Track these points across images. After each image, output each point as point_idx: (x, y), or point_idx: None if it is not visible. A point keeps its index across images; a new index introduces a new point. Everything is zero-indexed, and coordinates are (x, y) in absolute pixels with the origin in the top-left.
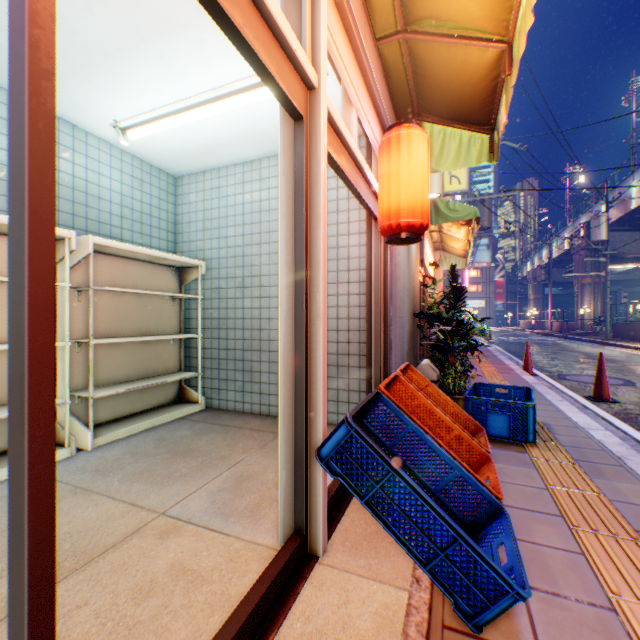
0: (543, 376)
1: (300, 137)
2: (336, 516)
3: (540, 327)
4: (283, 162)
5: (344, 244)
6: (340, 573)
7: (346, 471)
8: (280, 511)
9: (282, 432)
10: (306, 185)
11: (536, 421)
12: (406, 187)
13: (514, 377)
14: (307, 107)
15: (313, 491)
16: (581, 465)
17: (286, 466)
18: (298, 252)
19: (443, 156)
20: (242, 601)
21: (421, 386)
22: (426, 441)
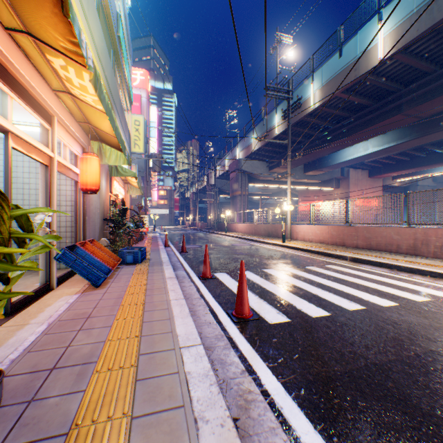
0: (173, 247)
1: (48, 171)
2: (61, 284)
3: (195, 225)
4: (41, 175)
5: (64, 189)
6: (62, 289)
7: (64, 261)
8: (40, 280)
9: (41, 256)
10: (51, 184)
11: (148, 258)
12: (91, 176)
13: (156, 247)
14: (51, 162)
15: (53, 271)
16: (150, 265)
17: (43, 266)
18: (48, 203)
19: (111, 159)
20: (34, 290)
21: (100, 247)
22: (92, 256)
